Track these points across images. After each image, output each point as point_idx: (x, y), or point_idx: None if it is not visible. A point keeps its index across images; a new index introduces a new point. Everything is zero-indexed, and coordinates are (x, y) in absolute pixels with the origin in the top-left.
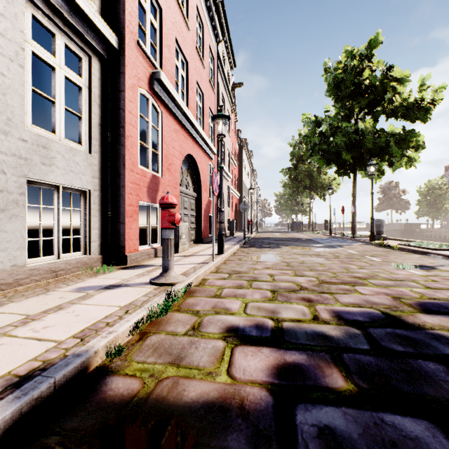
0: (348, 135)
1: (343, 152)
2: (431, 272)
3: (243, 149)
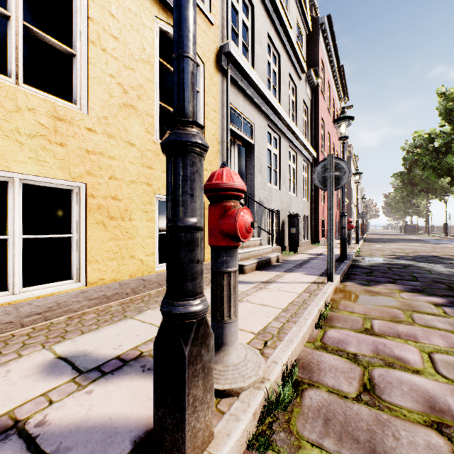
0: None
1: (453, 169)
2: None
3: (351, 159)
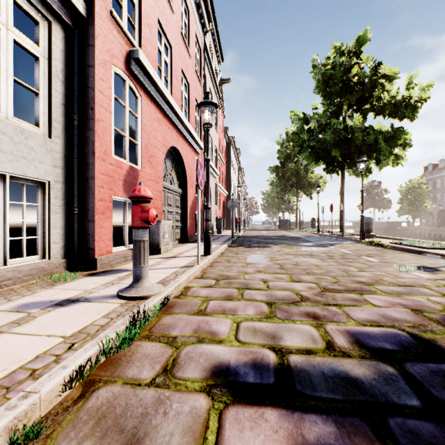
0: (337, 132)
1: (332, 149)
2: (438, 275)
3: (231, 146)
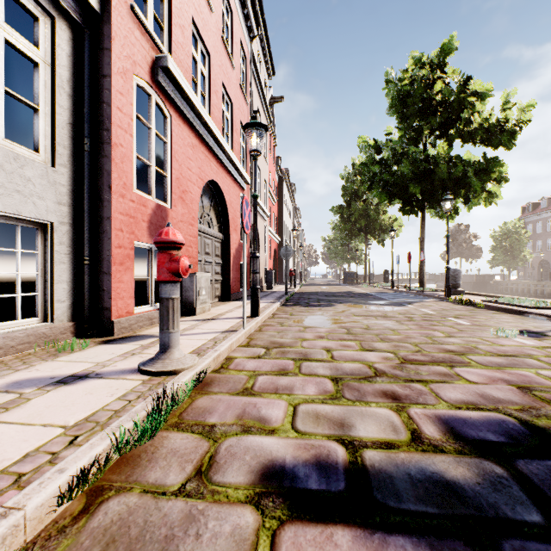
0: (416, 163)
1: (410, 184)
2: (546, 341)
3: (284, 181)
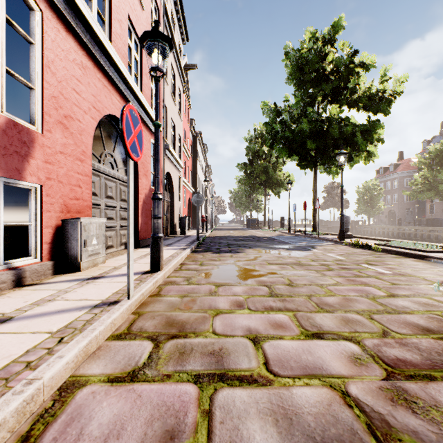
0: (313, 122)
1: (308, 141)
2: None
3: (198, 140)
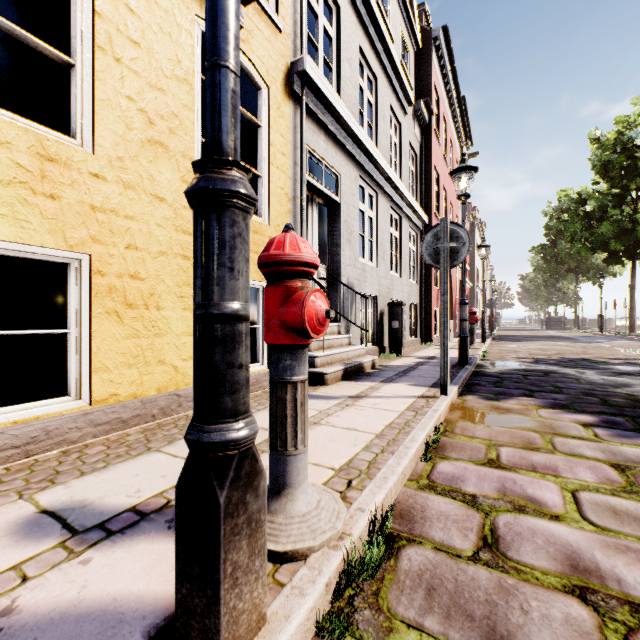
0: (617, 223)
1: (611, 242)
2: None
3: (476, 226)
